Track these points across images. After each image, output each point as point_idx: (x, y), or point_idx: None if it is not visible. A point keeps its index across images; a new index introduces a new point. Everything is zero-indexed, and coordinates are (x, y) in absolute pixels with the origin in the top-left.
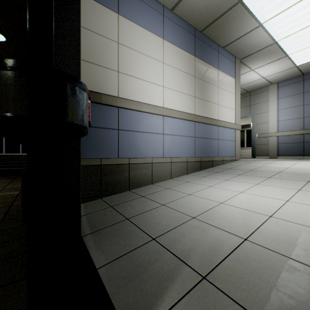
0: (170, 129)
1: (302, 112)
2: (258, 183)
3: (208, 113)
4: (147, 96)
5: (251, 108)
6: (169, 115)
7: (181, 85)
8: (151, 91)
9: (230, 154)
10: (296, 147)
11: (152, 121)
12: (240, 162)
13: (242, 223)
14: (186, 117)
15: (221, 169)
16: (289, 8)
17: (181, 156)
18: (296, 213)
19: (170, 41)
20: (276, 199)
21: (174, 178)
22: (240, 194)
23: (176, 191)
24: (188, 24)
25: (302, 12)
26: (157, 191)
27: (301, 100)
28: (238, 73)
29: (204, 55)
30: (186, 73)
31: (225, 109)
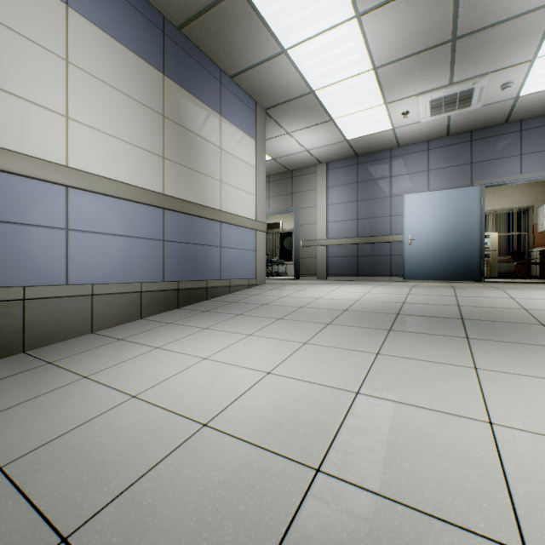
0: (92, 219)
1: (356, 211)
2: (254, 332)
3: (198, 194)
4: (6, 129)
5: (294, 198)
6: (84, 186)
7: (127, 125)
8: (22, 119)
9: (246, 275)
10: (349, 262)
11: (27, 196)
12: (263, 288)
13: (119, 465)
14: (139, 196)
15: (218, 303)
16: (321, 34)
17: (127, 281)
18: (259, 407)
19: (90, 17)
20: (253, 370)
21: (102, 329)
22: (196, 366)
23: (62, 369)
24: (146, 2)
25: (340, 50)
26: (7, 376)
27: (355, 194)
28: (261, 133)
29: (187, 78)
30: (141, 104)
31: (236, 192)
